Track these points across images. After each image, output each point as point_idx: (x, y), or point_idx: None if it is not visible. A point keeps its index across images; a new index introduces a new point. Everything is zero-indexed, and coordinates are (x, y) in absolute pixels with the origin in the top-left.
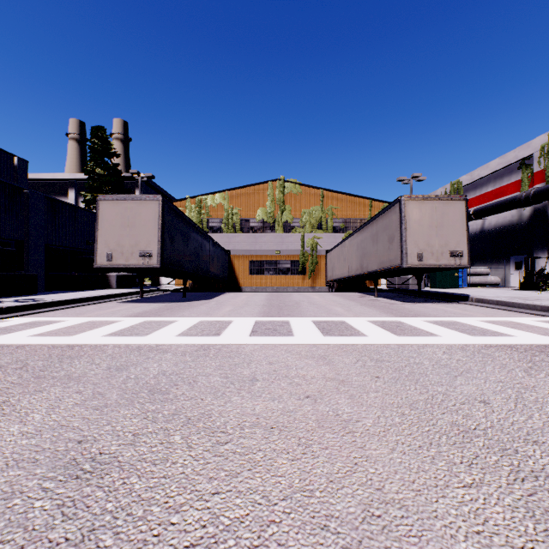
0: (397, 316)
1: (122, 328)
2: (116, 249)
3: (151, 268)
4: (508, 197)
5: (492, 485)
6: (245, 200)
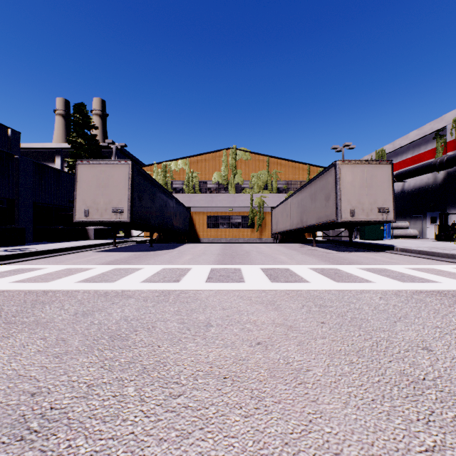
0: (334, 264)
1: (94, 274)
2: (92, 206)
3: (122, 222)
4: (425, 163)
5: (455, 448)
6: (203, 165)
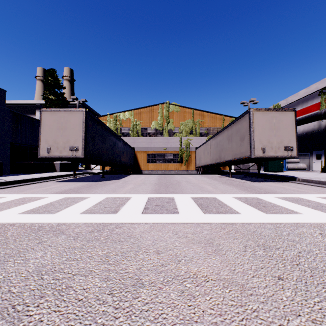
0: (254, 193)
1: (42, 204)
2: (53, 145)
3: (78, 158)
4: (312, 113)
5: None
6: (144, 116)
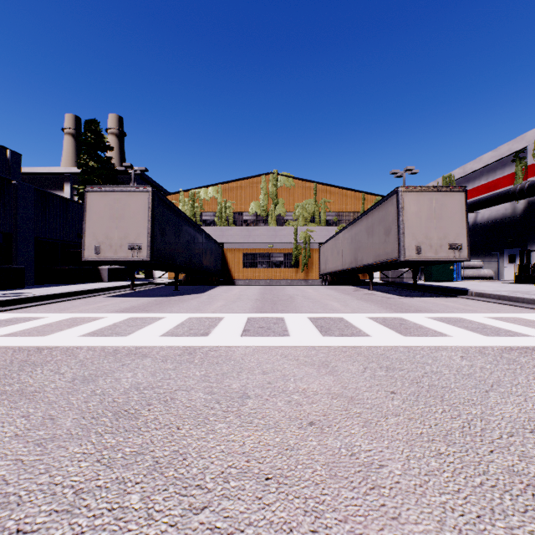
0: (398, 312)
1: (103, 326)
2: (104, 241)
3: (141, 261)
4: (501, 190)
5: None
6: (239, 193)
